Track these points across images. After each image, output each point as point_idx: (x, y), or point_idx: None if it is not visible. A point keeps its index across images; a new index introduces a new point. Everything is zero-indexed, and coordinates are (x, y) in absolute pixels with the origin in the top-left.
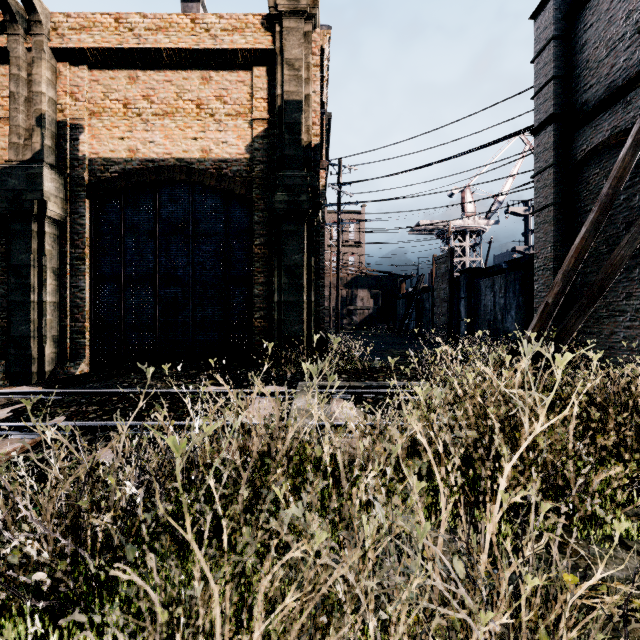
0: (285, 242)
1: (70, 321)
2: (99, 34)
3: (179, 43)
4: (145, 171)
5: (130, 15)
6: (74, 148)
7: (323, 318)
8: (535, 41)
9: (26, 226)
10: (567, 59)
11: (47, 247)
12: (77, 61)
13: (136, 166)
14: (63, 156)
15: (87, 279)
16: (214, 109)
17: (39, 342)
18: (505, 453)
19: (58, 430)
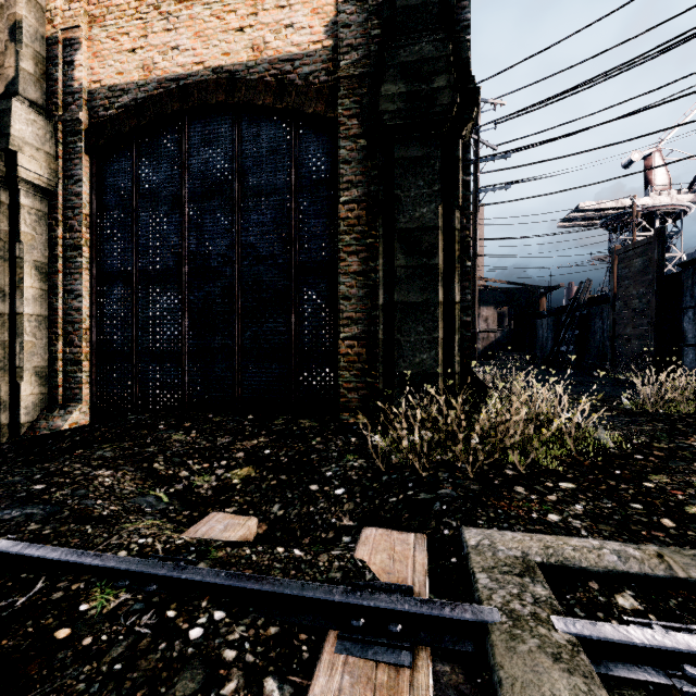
0: (400, 182)
1: (63, 345)
2: None
3: None
4: (164, 96)
5: None
6: (68, 76)
7: None
8: None
9: None
10: None
11: (24, 228)
12: None
13: (152, 92)
14: (53, 90)
15: (86, 279)
16: None
17: (12, 377)
18: None
19: None
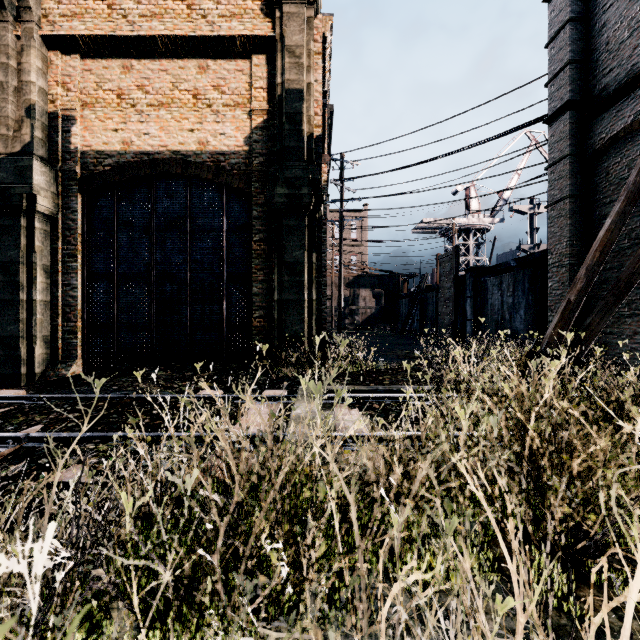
0: (285, 238)
1: (62, 321)
2: (91, 21)
3: (175, 30)
4: (139, 164)
5: (124, 1)
6: (66, 140)
7: (325, 318)
8: (549, 25)
9: (15, 221)
10: (584, 43)
11: (37, 243)
12: (69, 50)
13: (130, 159)
14: (54, 149)
15: (79, 277)
16: (211, 99)
17: (29, 342)
18: (635, 534)
19: (30, 441)
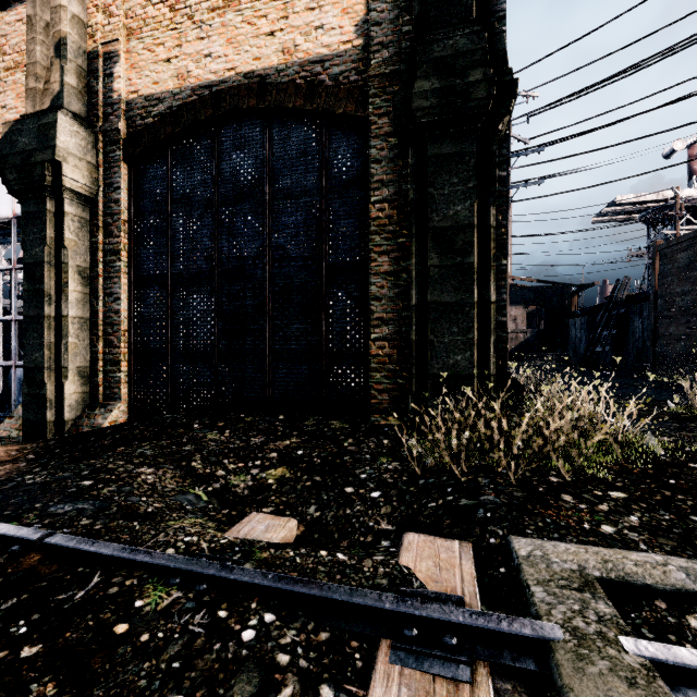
0: (433, 180)
1: (103, 346)
2: None
3: None
4: (198, 103)
5: None
6: (108, 88)
7: None
8: None
9: (40, 205)
10: None
11: (68, 235)
12: None
13: (186, 99)
14: (94, 102)
15: (124, 282)
16: None
17: (57, 376)
18: None
19: None
